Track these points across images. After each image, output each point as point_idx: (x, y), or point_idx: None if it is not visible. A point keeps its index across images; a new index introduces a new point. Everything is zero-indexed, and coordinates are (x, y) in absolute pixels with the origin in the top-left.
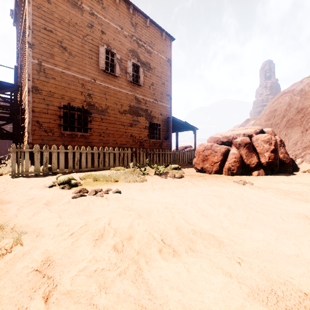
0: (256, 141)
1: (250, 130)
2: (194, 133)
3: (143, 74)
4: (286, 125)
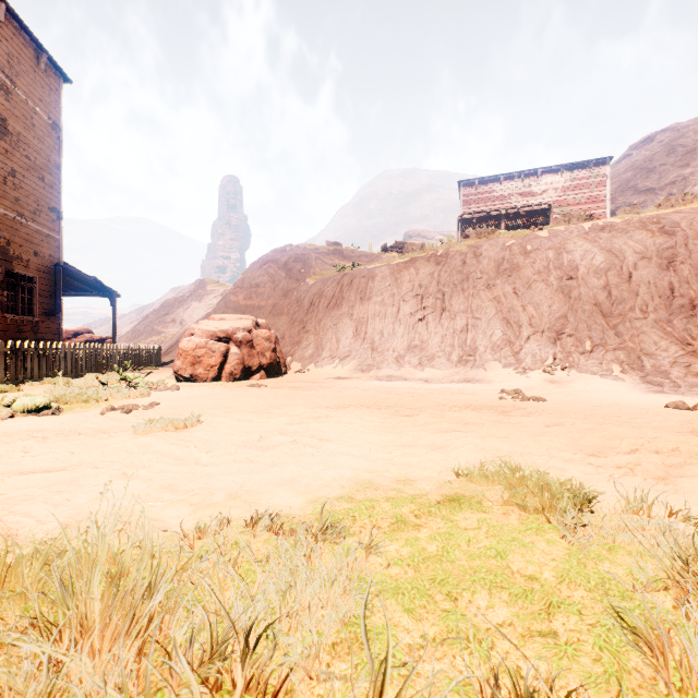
0: (257, 338)
1: (249, 323)
2: (115, 304)
3: None
4: (272, 311)
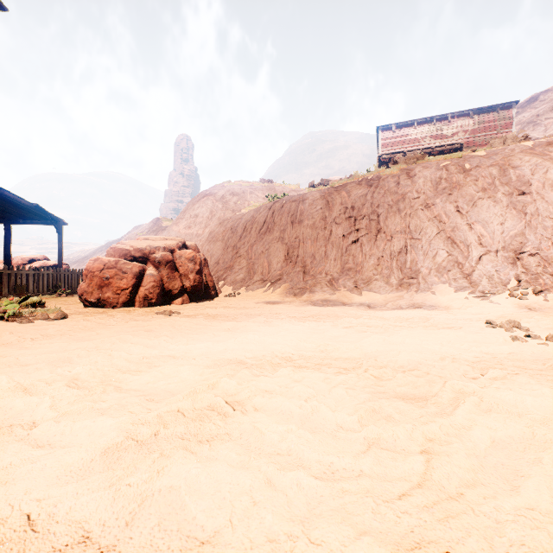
0: (180, 258)
1: (172, 243)
2: (60, 232)
3: None
4: (208, 238)
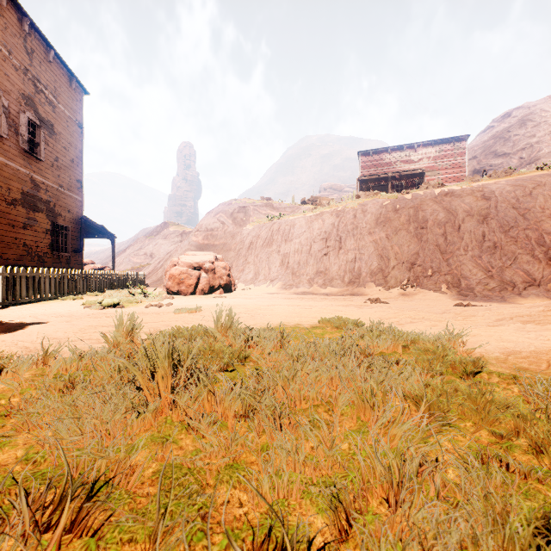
0: (217, 267)
1: (212, 257)
2: (114, 244)
3: (43, 140)
4: (223, 248)
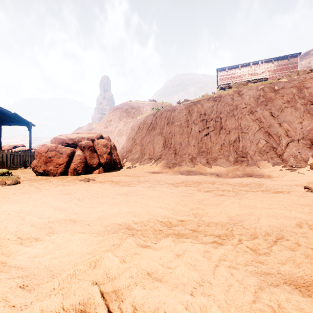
0: (97, 145)
1: (93, 135)
2: (30, 130)
3: None
4: (118, 134)
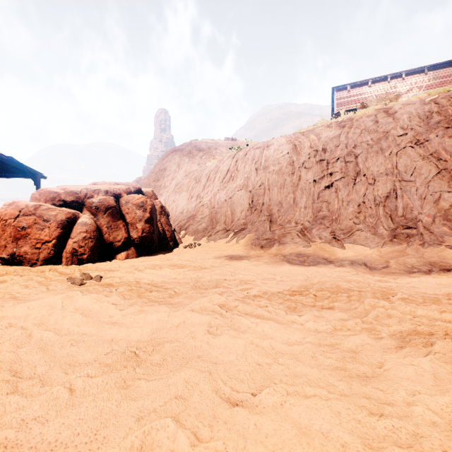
0: (126, 204)
1: (120, 187)
2: (38, 184)
3: None
4: (174, 189)
